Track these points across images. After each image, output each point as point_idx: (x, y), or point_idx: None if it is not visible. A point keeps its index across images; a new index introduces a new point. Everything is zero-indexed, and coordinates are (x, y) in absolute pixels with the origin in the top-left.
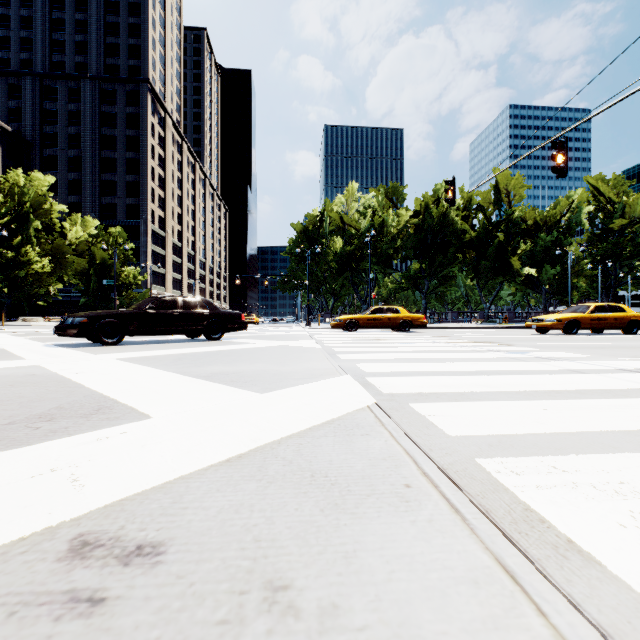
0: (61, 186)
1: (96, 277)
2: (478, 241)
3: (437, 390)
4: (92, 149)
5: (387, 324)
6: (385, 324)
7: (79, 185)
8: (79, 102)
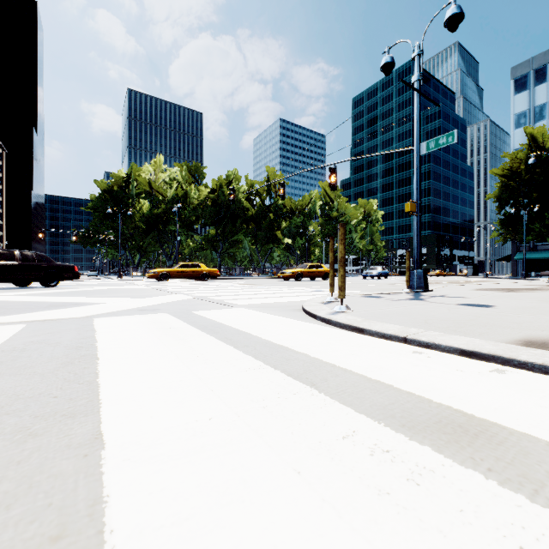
0: None
1: None
2: (257, 217)
3: (218, 295)
4: None
5: (192, 275)
6: (190, 275)
7: None
8: None
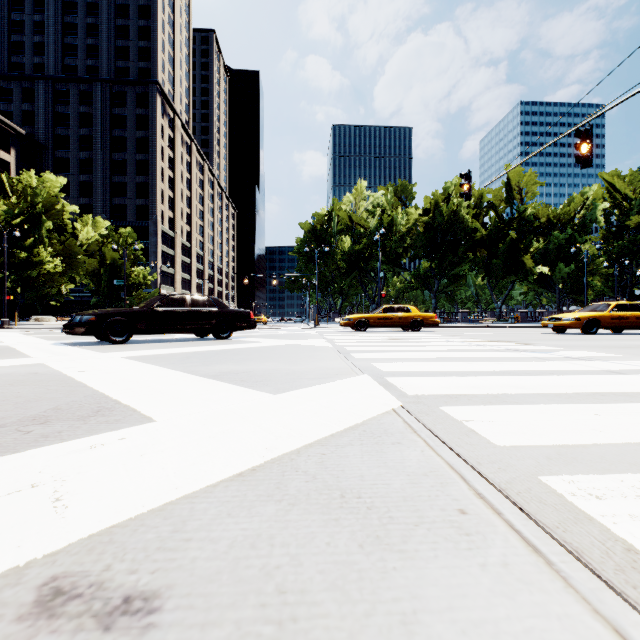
0: (73, 188)
1: (107, 277)
2: (489, 239)
3: (467, 392)
4: (103, 151)
5: (398, 323)
6: (396, 323)
7: (90, 187)
8: (90, 105)
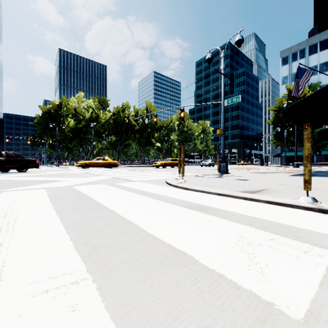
0: None
1: None
2: (140, 130)
3: (123, 176)
4: None
5: (103, 165)
6: (102, 165)
7: None
8: None
